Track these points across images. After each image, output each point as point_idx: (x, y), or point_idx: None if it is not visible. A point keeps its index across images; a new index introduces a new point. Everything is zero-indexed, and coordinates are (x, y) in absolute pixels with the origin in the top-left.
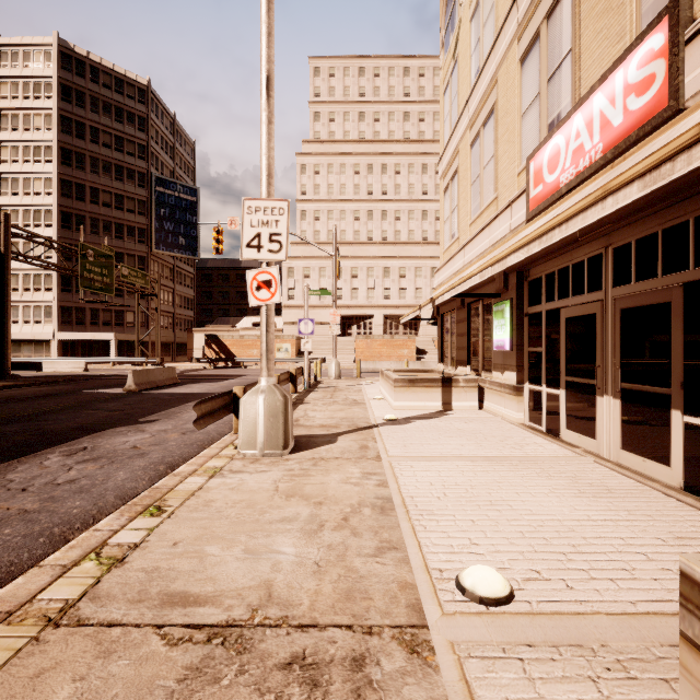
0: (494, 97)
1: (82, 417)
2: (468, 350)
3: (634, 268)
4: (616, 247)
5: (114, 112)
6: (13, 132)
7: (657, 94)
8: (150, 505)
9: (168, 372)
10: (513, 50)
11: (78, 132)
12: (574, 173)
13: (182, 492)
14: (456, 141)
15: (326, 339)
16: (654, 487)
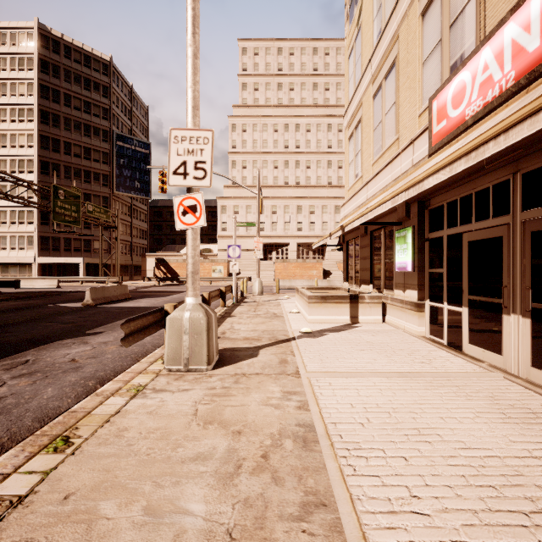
0: (396, 52)
1: (38, 329)
2: (371, 271)
3: None
4: (526, 172)
5: (83, 82)
6: (2, 98)
7: None
8: (58, 436)
9: (121, 289)
10: (414, 7)
11: (54, 98)
12: (482, 104)
13: (97, 417)
14: (360, 95)
15: (251, 262)
16: None
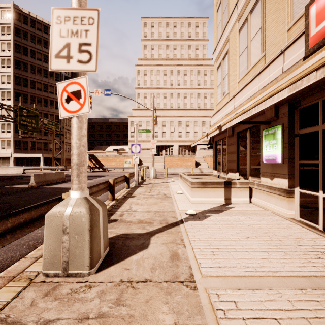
0: None
1: None
2: (237, 162)
3: None
4: None
5: (43, 42)
6: None
7: None
8: None
9: (59, 175)
10: None
11: (24, 52)
12: None
13: None
14: (227, 34)
15: (150, 157)
16: None
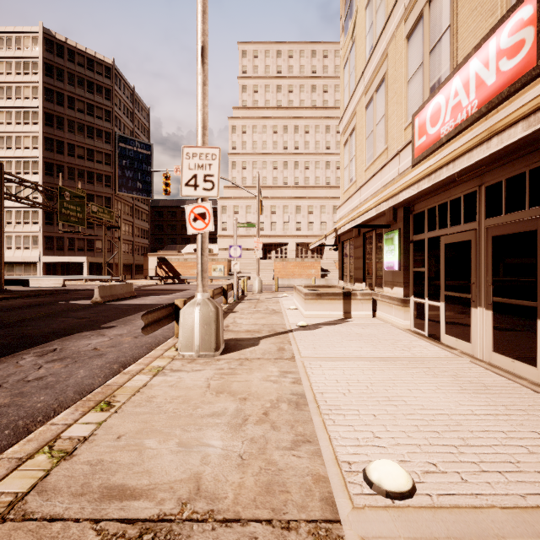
0: (385, 68)
1: (56, 323)
2: (364, 270)
3: (504, 202)
4: (488, 185)
5: (86, 85)
6: (8, 101)
7: (527, 56)
8: (101, 401)
9: (127, 287)
10: (401, 30)
11: (58, 101)
12: (453, 125)
13: (129, 389)
14: (354, 105)
15: (251, 261)
16: (523, 384)
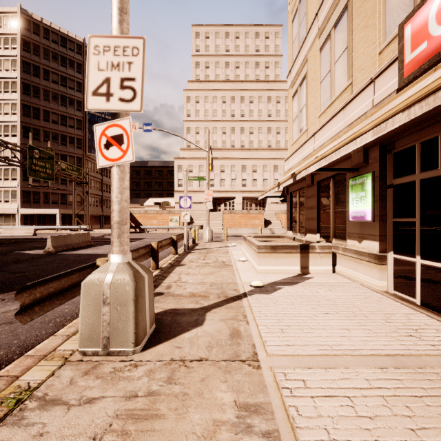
0: None
1: None
2: (318, 220)
3: None
4: None
5: (60, 59)
6: None
7: None
8: None
9: (84, 237)
10: None
11: (34, 72)
12: None
13: None
14: (305, 52)
15: (203, 213)
16: None
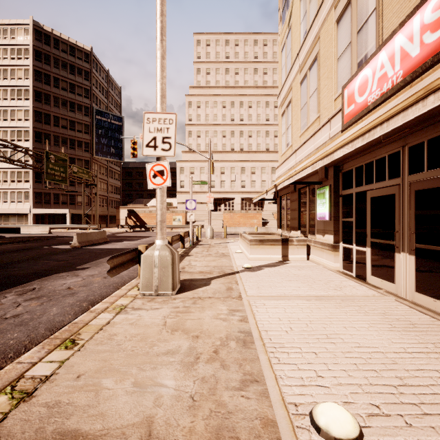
0: (317, 49)
1: (38, 265)
2: (299, 220)
3: (427, 160)
4: (411, 146)
5: (69, 67)
6: (4, 81)
7: None
8: (67, 339)
9: (101, 234)
10: (331, 15)
11: (45, 81)
12: (379, 94)
13: (93, 327)
14: (290, 81)
15: (204, 213)
16: None
